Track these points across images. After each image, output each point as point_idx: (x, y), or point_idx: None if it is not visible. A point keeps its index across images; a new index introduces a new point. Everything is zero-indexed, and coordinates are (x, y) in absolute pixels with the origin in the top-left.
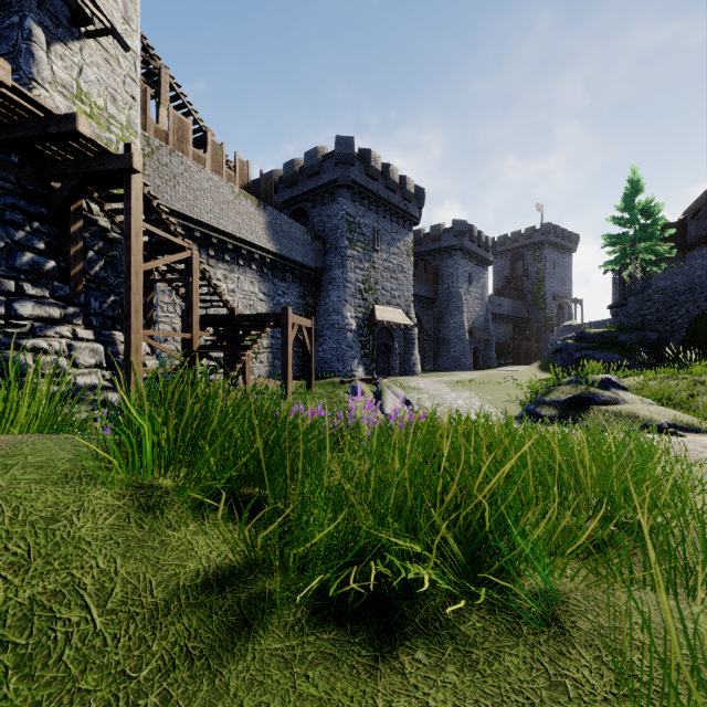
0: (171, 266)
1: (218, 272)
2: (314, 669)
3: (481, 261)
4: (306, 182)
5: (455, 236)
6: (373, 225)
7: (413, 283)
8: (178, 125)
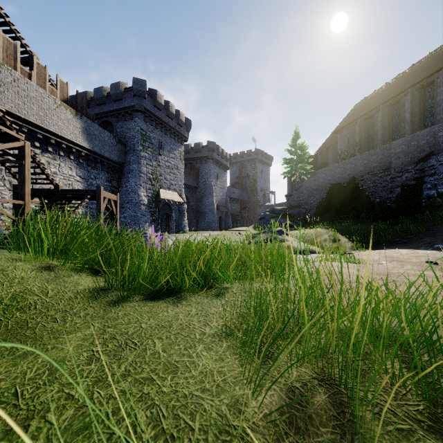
0: (6, 151)
1: (42, 158)
2: (144, 307)
3: (223, 166)
4: (112, 104)
5: (209, 151)
6: (159, 138)
7: (184, 177)
8: (7, 45)
